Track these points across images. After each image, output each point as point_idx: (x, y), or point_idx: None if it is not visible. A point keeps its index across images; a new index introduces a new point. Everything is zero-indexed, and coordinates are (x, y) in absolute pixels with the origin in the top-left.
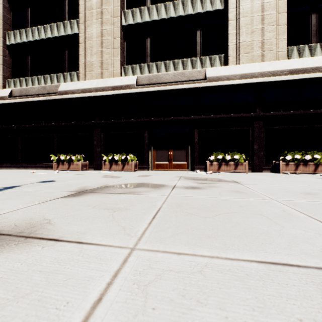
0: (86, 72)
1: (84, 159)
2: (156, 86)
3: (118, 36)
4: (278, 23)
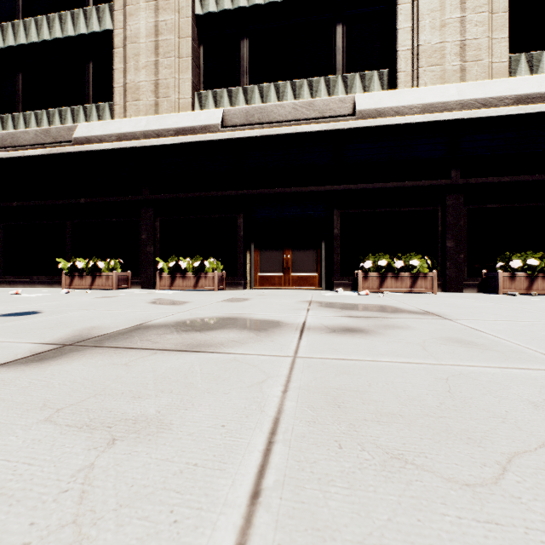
0: (126, 102)
1: (123, 267)
2: (260, 127)
3: (189, 35)
4: (492, 9)
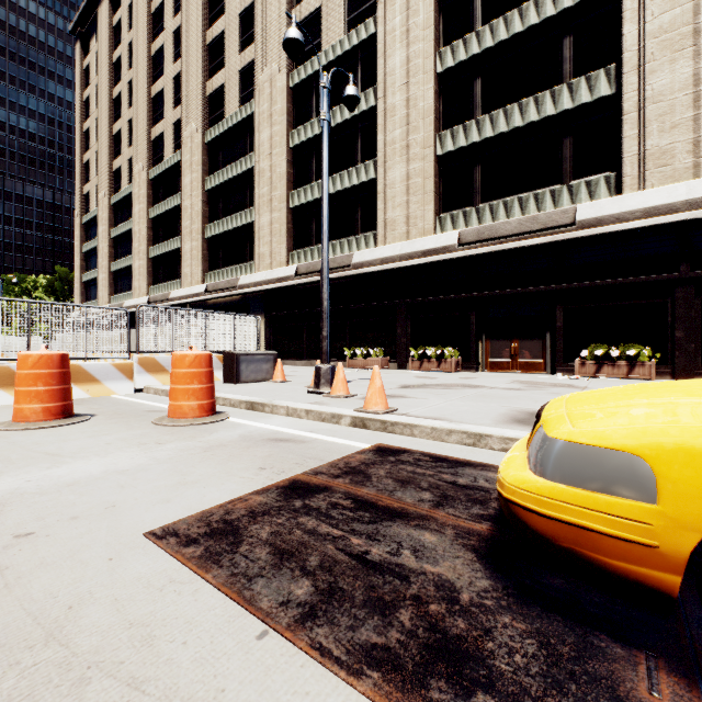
0: (386, 233)
1: (383, 353)
2: (489, 244)
3: (431, 175)
4: None
